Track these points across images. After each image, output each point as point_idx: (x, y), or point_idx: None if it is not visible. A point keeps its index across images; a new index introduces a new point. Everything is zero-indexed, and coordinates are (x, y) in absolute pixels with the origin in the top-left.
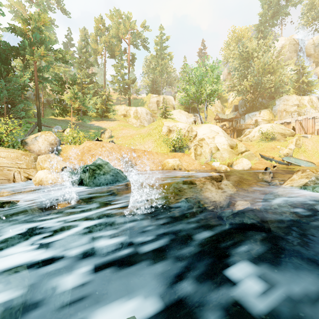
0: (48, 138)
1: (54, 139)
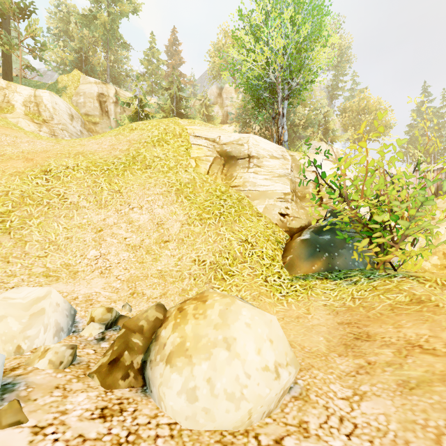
0: None
1: None
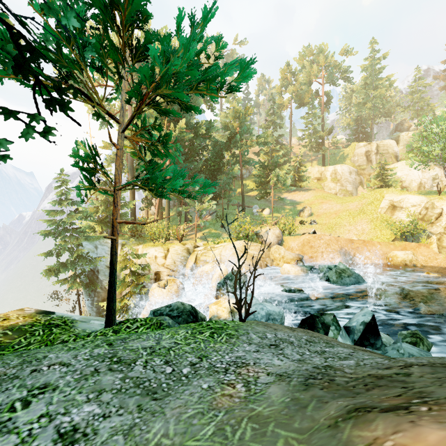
0: (275, 232)
1: (279, 233)
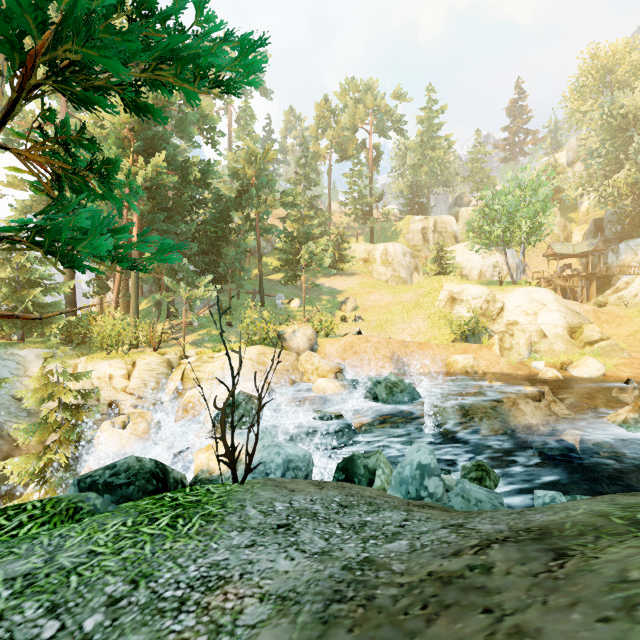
0: (306, 332)
1: (312, 333)
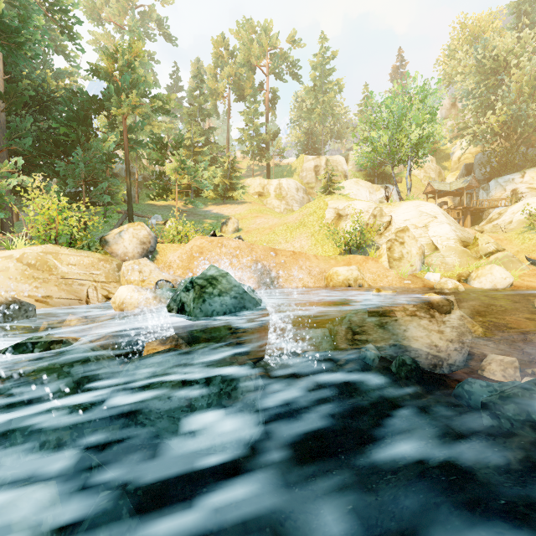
0: (138, 233)
1: (147, 235)
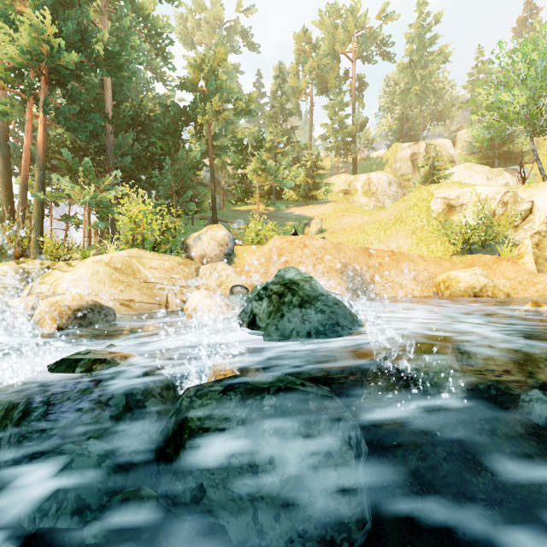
0: (216, 235)
1: (225, 237)
